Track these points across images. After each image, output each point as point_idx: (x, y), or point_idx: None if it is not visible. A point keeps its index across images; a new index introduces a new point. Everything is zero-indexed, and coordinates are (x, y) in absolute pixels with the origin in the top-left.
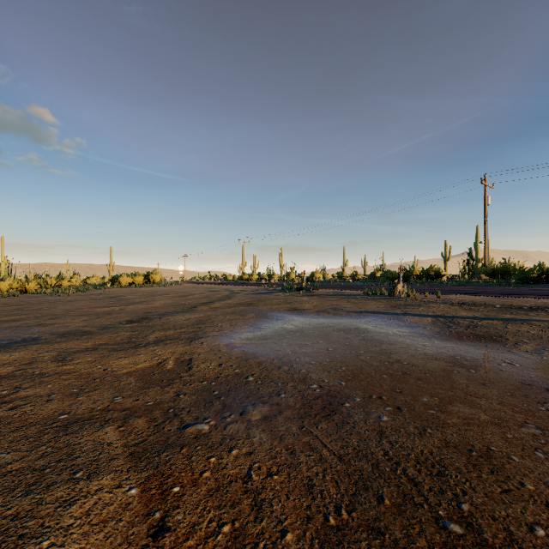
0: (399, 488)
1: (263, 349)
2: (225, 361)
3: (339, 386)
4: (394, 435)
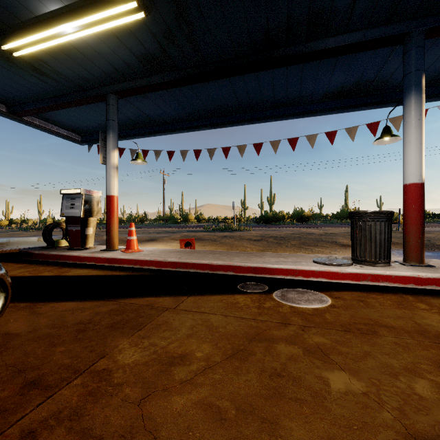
0: None
1: None
2: None
3: None
4: None
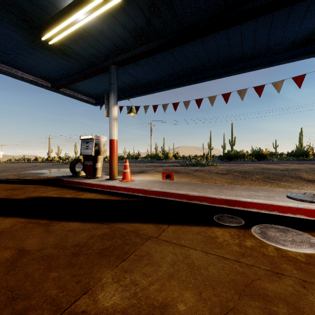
0: (44, 175)
1: (37, 172)
2: (27, 173)
3: (47, 173)
4: (48, 174)
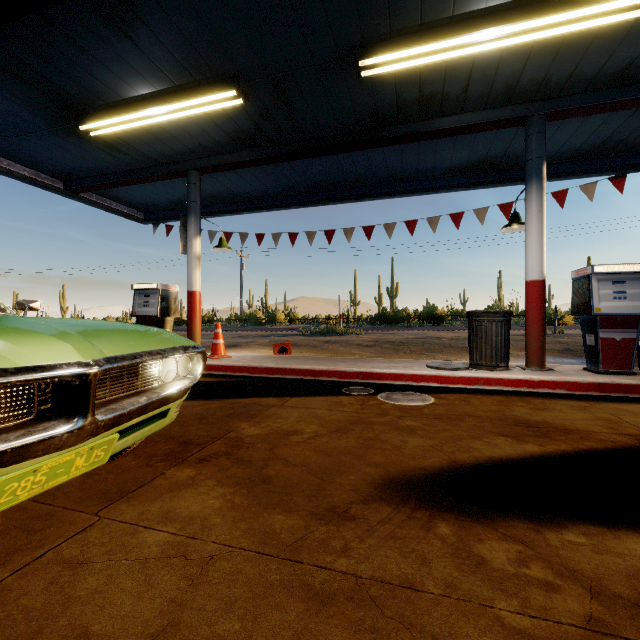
0: None
1: None
2: None
3: None
4: None
